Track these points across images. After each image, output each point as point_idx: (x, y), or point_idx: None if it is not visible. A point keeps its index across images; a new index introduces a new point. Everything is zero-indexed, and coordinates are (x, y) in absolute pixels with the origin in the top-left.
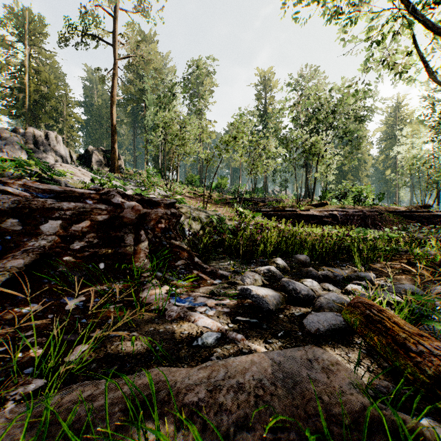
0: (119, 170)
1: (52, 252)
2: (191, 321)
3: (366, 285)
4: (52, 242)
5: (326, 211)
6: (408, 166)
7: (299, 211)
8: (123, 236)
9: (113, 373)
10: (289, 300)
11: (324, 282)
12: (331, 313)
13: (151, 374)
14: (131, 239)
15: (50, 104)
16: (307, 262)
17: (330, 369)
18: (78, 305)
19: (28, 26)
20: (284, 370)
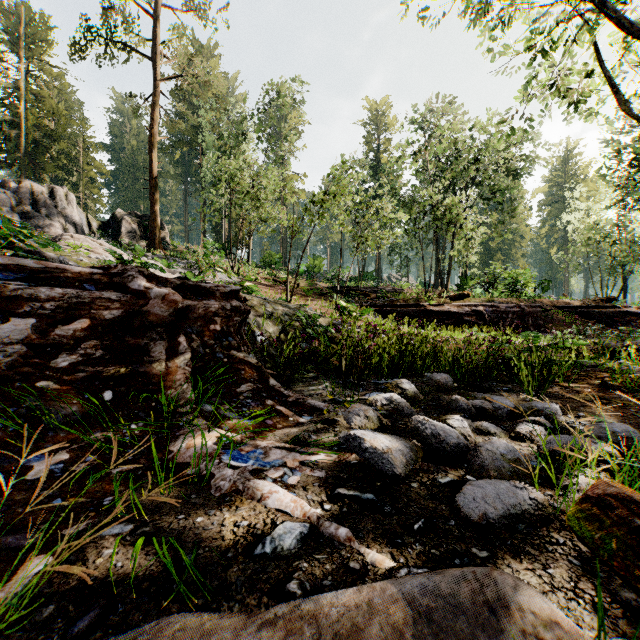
0: (162, 245)
1: (15, 373)
2: (255, 498)
3: (547, 424)
4: (16, 355)
5: (467, 307)
6: (584, 241)
7: (428, 307)
8: (148, 345)
9: (84, 631)
10: (426, 452)
11: (479, 418)
12: (505, 483)
13: (159, 637)
14: (162, 350)
15: (59, 146)
16: (450, 385)
17: (541, 638)
18: (54, 470)
19: (25, 29)
20: (440, 636)
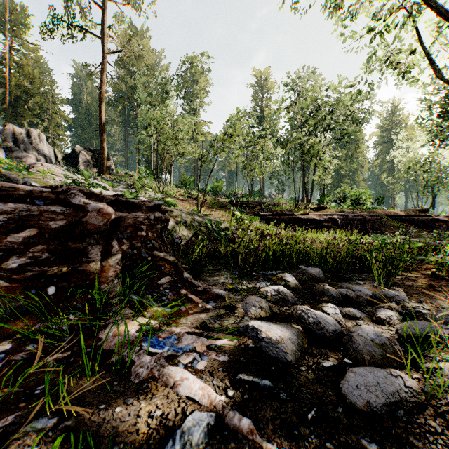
0: (108, 171)
1: None
2: (169, 385)
3: (399, 309)
4: None
5: (325, 215)
6: (405, 170)
7: (298, 215)
8: (86, 248)
9: None
10: (308, 335)
11: (345, 303)
12: (382, 371)
13: None
14: (98, 252)
15: (34, 100)
16: (321, 277)
17: None
18: None
19: (9, 16)
20: None
